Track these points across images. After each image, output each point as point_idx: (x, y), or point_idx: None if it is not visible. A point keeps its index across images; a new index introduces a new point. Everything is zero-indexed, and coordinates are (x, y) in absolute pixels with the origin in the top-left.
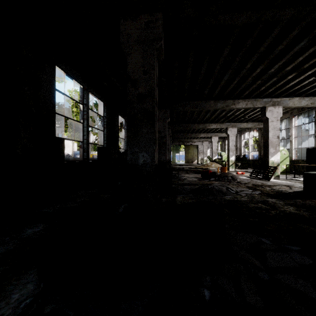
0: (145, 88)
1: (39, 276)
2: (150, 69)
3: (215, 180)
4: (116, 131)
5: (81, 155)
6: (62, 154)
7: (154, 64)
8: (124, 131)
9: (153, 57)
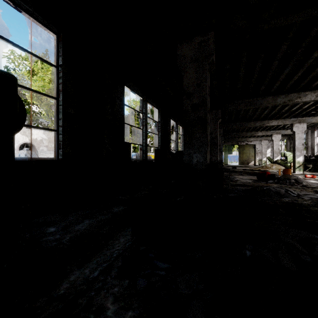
0: (198, 99)
1: (132, 232)
2: (202, 82)
3: (273, 183)
4: (168, 134)
5: (141, 156)
6: (129, 155)
7: (206, 77)
8: (175, 133)
9: (206, 71)
